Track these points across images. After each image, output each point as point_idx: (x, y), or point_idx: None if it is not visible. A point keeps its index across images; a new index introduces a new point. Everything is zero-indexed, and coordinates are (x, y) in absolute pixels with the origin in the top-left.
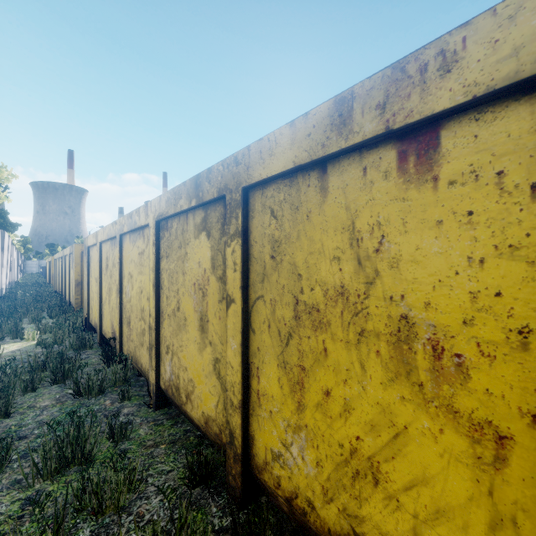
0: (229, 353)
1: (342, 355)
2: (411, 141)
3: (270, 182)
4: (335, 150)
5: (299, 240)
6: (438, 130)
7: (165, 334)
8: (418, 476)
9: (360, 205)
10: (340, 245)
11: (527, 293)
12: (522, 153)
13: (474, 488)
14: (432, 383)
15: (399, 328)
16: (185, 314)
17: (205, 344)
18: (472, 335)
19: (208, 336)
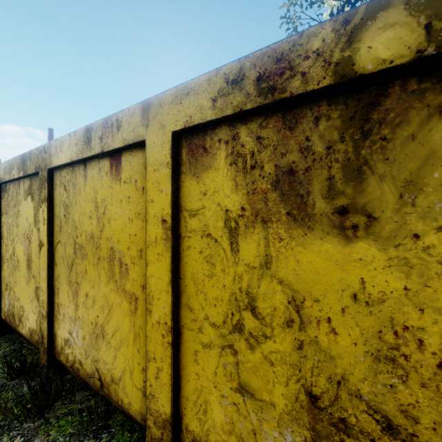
0: (41, 280)
1: (92, 272)
2: (114, 158)
3: (63, 168)
4: (86, 156)
5: (76, 206)
6: (121, 155)
7: (5, 275)
8: (116, 327)
9: (98, 188)
10: (92, 210)
11: (142, 234)
12: (141, 173)
13: (130, 325)
14: (120, 279)
15: (111, 254)
16: (18, 257)
17: (30, 278)
18: (130, 254)
19: (32, 271)
